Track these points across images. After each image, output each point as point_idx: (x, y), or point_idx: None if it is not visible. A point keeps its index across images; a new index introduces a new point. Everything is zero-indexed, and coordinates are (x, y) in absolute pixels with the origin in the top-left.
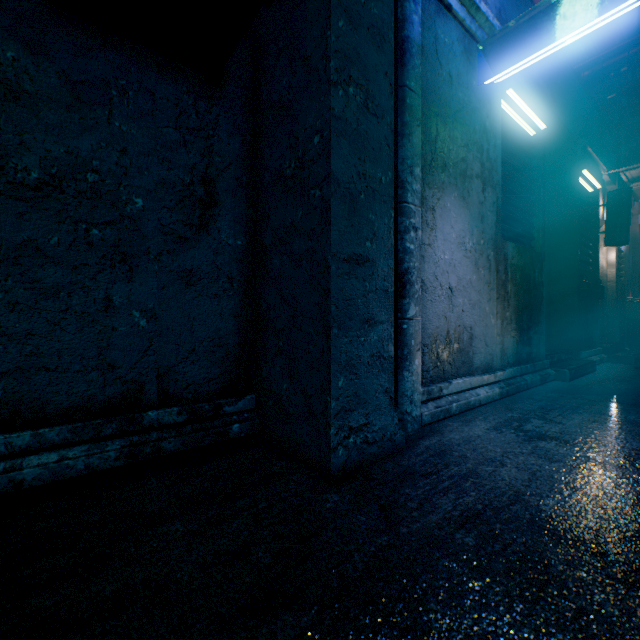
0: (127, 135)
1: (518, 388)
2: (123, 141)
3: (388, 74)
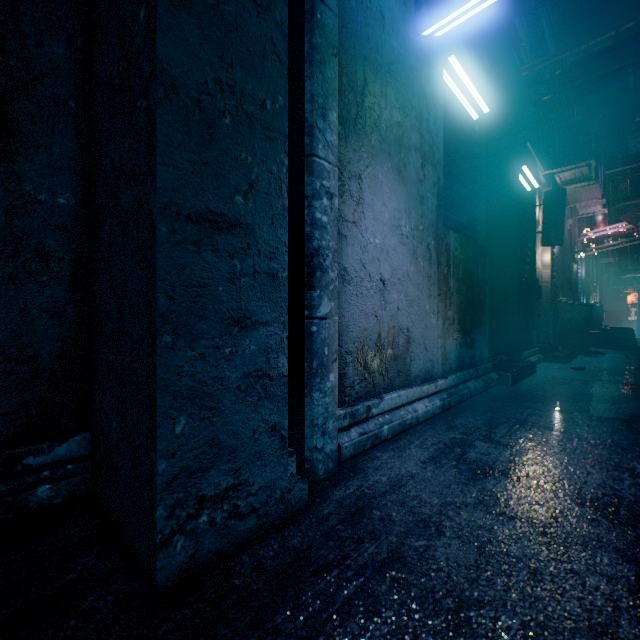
0: None
1: (461, 397)
2: None
3: None
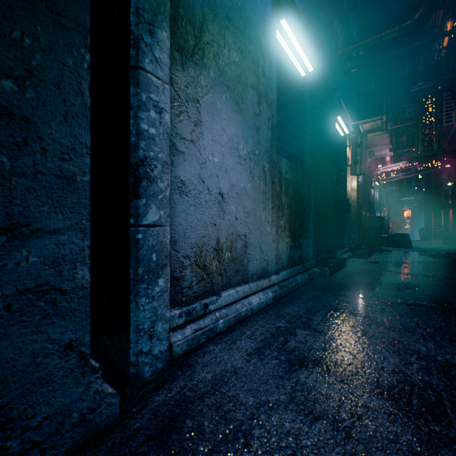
0: None
1: (290, 289)
2: None
3: None
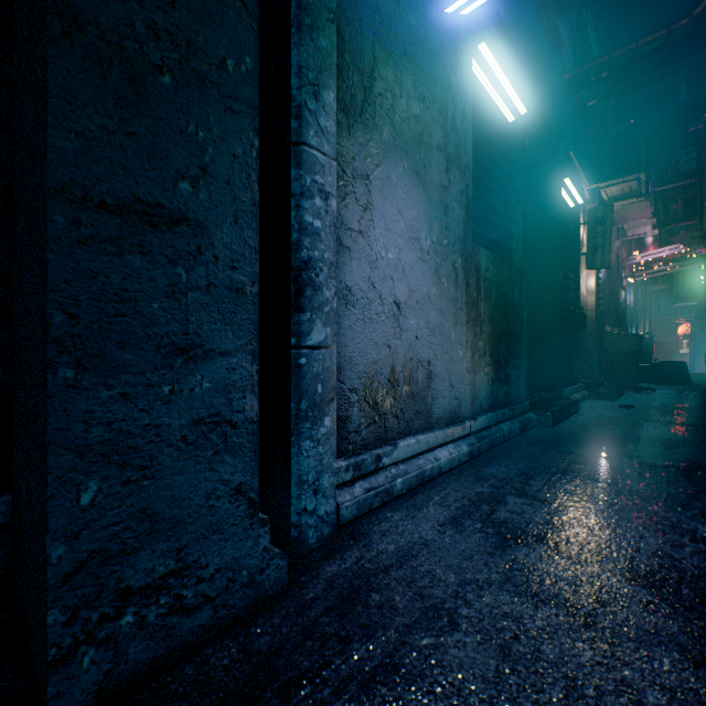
0: None
1: (493, 442)
2: None
3: None
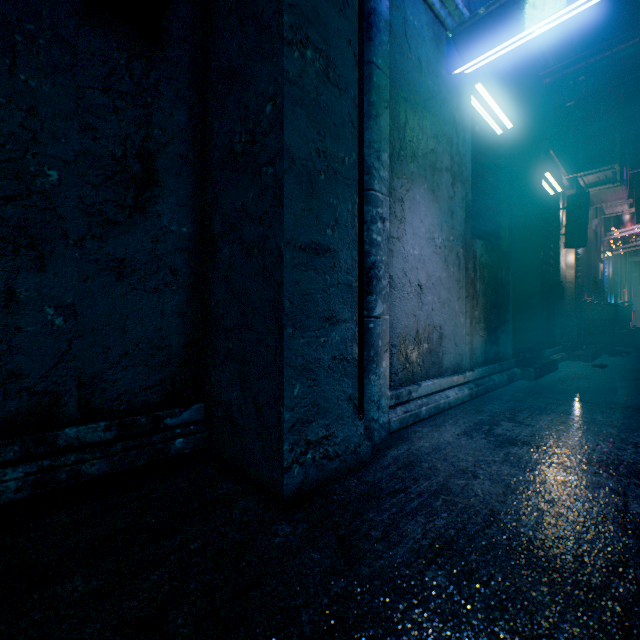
0: (37, 92)
1: (487, 388)
2: (31, 99)
3: (352, 43)
